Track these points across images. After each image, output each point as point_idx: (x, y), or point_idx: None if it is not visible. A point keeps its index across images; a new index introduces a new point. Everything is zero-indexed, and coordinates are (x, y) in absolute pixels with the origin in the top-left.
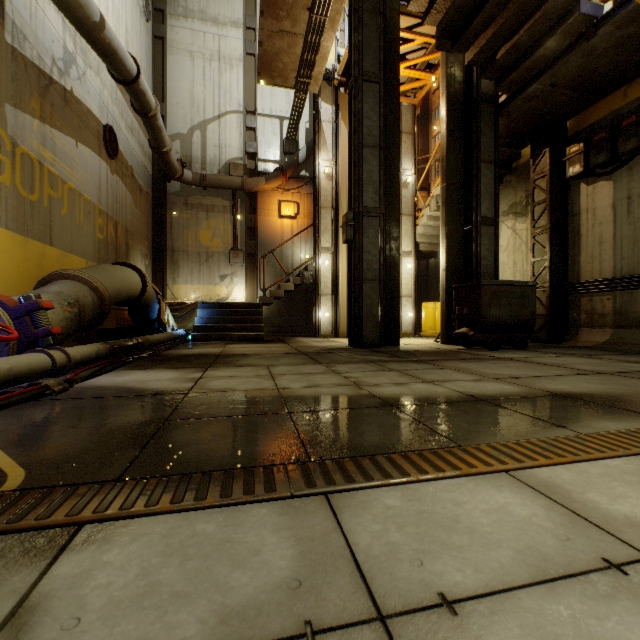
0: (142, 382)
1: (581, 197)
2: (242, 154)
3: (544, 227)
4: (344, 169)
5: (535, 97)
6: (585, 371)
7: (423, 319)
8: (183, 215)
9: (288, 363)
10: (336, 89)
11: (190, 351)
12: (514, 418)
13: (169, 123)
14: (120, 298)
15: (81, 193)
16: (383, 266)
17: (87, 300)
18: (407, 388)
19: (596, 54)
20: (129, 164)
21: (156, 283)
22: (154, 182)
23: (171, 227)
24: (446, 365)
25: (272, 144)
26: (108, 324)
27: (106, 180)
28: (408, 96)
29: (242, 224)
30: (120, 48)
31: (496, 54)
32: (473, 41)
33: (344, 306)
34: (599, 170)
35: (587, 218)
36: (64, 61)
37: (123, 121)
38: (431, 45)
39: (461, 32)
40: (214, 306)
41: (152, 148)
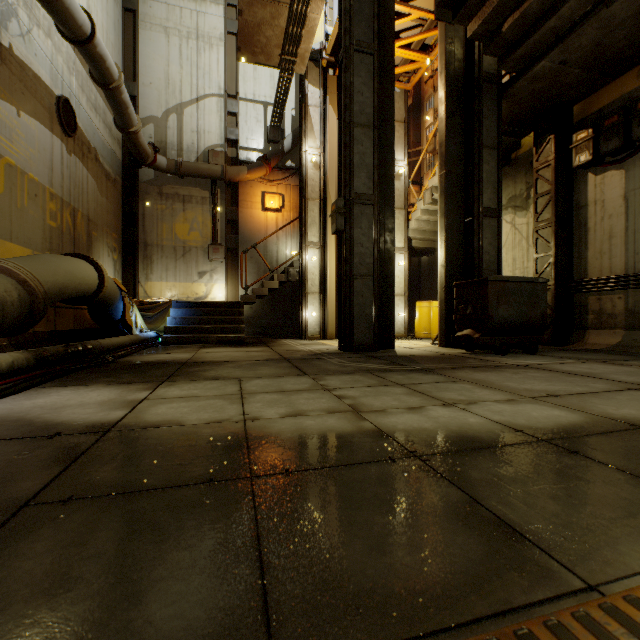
0: (55, 409)
1: (588, 188)
2: (222, 141)
3: (548, 220)
4: (333, 158)
5: (542, 77)
6: (631, 384)
7: (417, 319)
8: (157, 206)
9: (266, 374)
10: (324, 71)
11: (153, 357)
12: (623, 485)
13: (141, 105)
14: (66, 295)
15: (25, 171)
16: (377, 260)
17: (10, 296)
18: (426, 417)
19: (613, 25)
20: (92, 145)
21: (127, 280)
22: (124, 169)
23: (144, 219)
24: (459, 376)
25: (255, 131)
26: (63, 325)
27: (60, 160)
28: (401, 81)
29: (222, 217)
30: None
31: (502, 25)
32: (477, 11)
33: (333, 305)
34: (609, 158)
35: (595, 210)
36: None
37: (84, 96)
38: (428, 21)
39: None
40: (190, 305)
41: (118, 127)
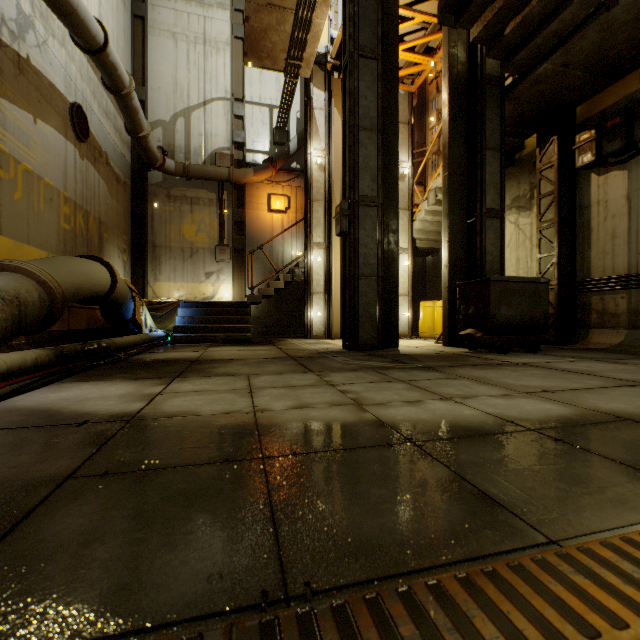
0: (79, 401)
1: (591, 188)
2: (229, 144)
3: (552, 221)
4: (337, 160)
5: (545, 79)
6: (626, 381)
7: (421, 319)
8: (165, 208)
9: (273, 371)
10: (329, 74)
11: (164, 355)
12: (597, 467)
13: (150, 109)
14: (81, 295)
15: (41, 176)
16: (381, 261)
17: (31, 296)
18: (423, 409)
19: (615, 28)
20: (103, 150)
21: (136, 280)
22: (134, 172)
23: (152, 220)
24: (459, 373)
25: (261, 134)
26: (76, 325)
27: (74, 165)
28: (405, 83)
29: (229, 218)
30: (81, 7)
31: (504, 29)
32: (479, 15)
33: (337, 305)
34: (612, 159)
35: (598, 211)
36: (18, 23)
37: (96, 102)
38: (431, 25)
39: (466, 4)
40: (197, 305)
41: (128, 132)
